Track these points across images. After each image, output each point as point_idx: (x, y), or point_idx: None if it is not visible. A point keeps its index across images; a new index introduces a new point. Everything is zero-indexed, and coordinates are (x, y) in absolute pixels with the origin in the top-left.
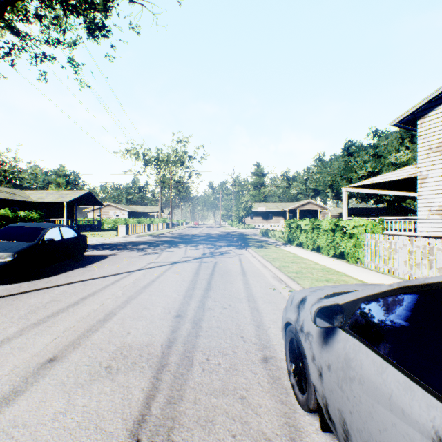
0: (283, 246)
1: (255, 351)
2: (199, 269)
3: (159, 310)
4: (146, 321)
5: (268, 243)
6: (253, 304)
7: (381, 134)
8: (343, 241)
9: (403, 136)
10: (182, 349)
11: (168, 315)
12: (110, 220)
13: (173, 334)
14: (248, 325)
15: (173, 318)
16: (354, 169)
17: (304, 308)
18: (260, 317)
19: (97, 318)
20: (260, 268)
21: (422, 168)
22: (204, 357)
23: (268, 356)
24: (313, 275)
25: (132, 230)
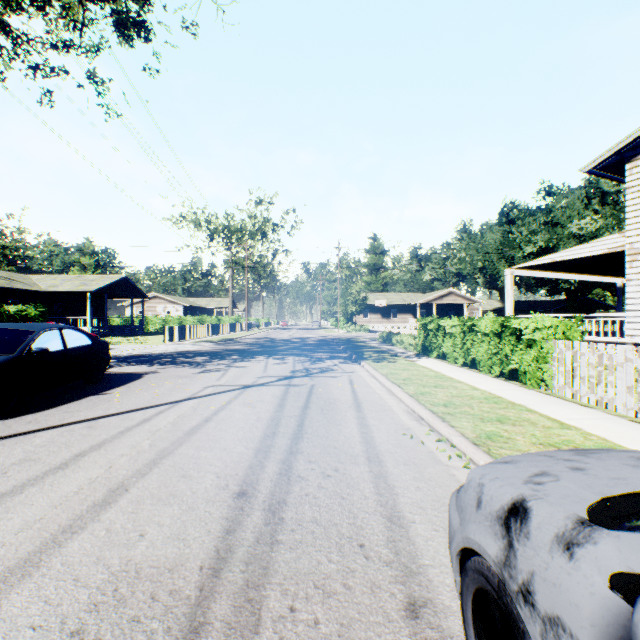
0: (416, 358)
1: (389, 586)
2: (285, 398)
3: (209, 481)
4: (181, 506)
5: (393, 354)
6: (378, 468)
7: (557, 192)
8: (516, 352)
9: (590, 194)
10: (241, 580)
11: (224, 492)
12: (157, 319)
13: (228, 539)
14: (371, 516)
15: (232, 500)
16: (517, 243)
17: (528, 537)
18: (392, 496)
19: (91, 500)
20: (383, 397)
21: (633, 237)
22: (284, 602)
23: (417, 598)
24: (474, 411)
25: (188, 333)
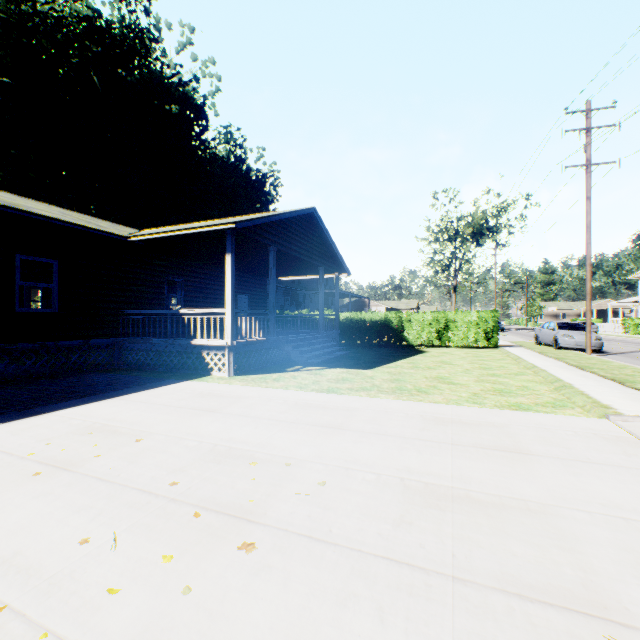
0: None
1: None
2: None
3: None
4: None
5: None
6: None
7: None
8: None
9: None
10: None
11: None
12: None
13: None
14: None
15: None
16: None
17: None
18: None
19: None
20: None
21: (639, 298)
22: None
23: None
24: None
25: None
